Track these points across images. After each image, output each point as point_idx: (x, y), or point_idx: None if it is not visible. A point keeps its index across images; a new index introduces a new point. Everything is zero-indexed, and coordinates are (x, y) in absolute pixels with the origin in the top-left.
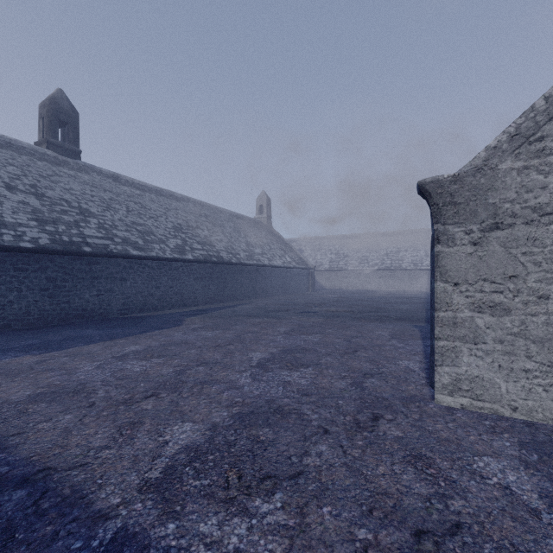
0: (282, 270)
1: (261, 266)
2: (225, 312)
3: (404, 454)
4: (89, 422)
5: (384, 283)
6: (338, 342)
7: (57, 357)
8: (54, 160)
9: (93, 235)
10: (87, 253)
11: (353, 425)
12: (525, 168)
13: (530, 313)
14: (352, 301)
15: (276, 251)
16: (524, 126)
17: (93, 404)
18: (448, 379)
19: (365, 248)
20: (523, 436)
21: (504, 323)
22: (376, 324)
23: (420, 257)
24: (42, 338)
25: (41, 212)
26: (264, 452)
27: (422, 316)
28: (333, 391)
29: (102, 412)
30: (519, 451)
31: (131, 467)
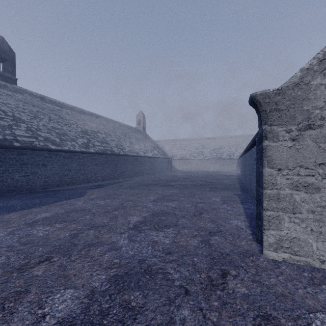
0: (152, 159)
1: (139, 156)
2: (115, 186)
3: (254, 314)
4: None
5: (212, 167)
6: (189, 207)
7: None
8: None
9: (22, 135)
10: (17, 147)
11: (208, 283)
12: None
13: None
14: (195, 178)
15: (148, 147)
16: None
17: None
18: (274, 239)
19: (201, 146)
20: None
21: (315, 198)
22: (211, 193)
23: (232, 151)
24: None
25: None
26: (134, 322)
27: (238, 187)
28: (189, 249)
29: None
30: None
31: None
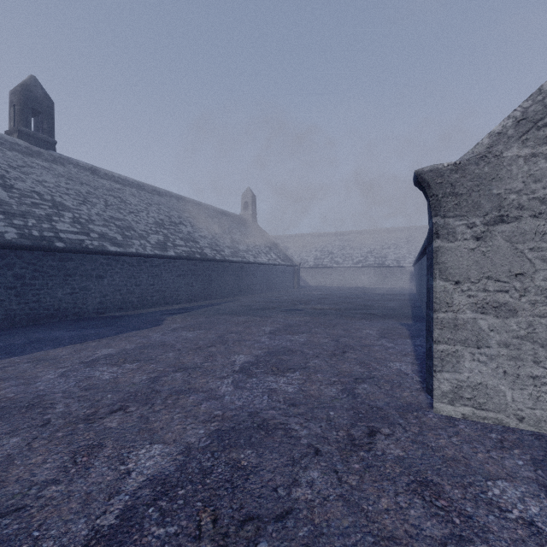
0: (267, 267)
1: (246, 263)
2: (208, 310)
3: (408, 479)
4: (38, 447)
5: (367, 280)
6: (325, 342)
7: (17, 363)
8: (25, 150)
9: (67, 230)
10: (60, 249)
11: (348, 443)
12: (533, 155)
13: (538, 314)
14: (338, 298)
15: (261, 247)
16: (532, 110)
17: (48, 423)
18: (449, 386)
19: (350, 245)
20: (535, 452)
21: (509, 325)
22: (363, 322)
23: (402, 254)
24: (5, 341)
25: (9, 204)
26: (246, 482)
27: (408, 314)
28: (323, 400)
29: (56, 433)
30: (535, 472)
31: (80, 511)
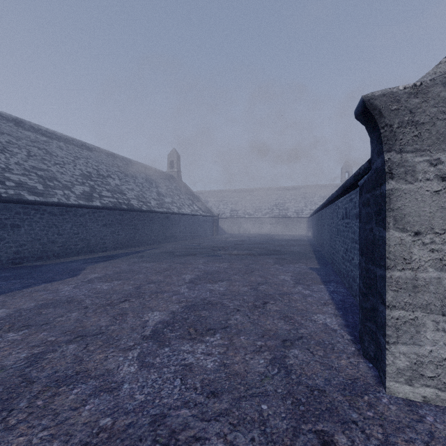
0: (190, 217)
1: (171, 214)
2: (132, 258)
3: None
4: None
5: (273, 228)
6: (245, 291)
7: None
8: None
9: None
10: None
11: None
12: None
13: None
14: (251, 244)
15: (184, 200)
16: None
17: None
18: (406, 362)
19: (259, 200)
20: None
21: None
22: (276, 267)
23: (301, 207)
24: None
25: None
26: None
27: (313, 258)
28: (251, 381)
29: None
30: None
31: None
